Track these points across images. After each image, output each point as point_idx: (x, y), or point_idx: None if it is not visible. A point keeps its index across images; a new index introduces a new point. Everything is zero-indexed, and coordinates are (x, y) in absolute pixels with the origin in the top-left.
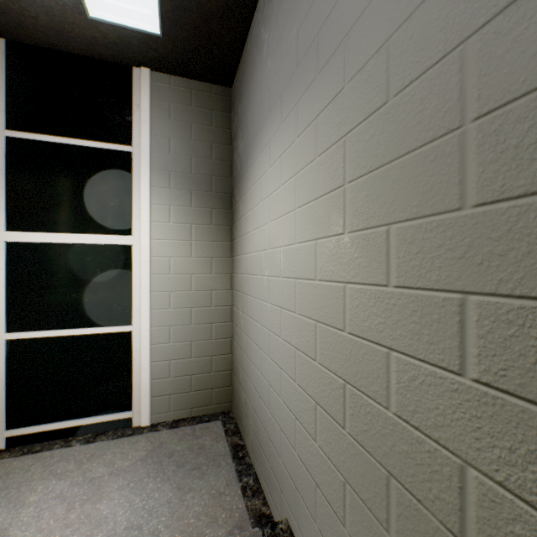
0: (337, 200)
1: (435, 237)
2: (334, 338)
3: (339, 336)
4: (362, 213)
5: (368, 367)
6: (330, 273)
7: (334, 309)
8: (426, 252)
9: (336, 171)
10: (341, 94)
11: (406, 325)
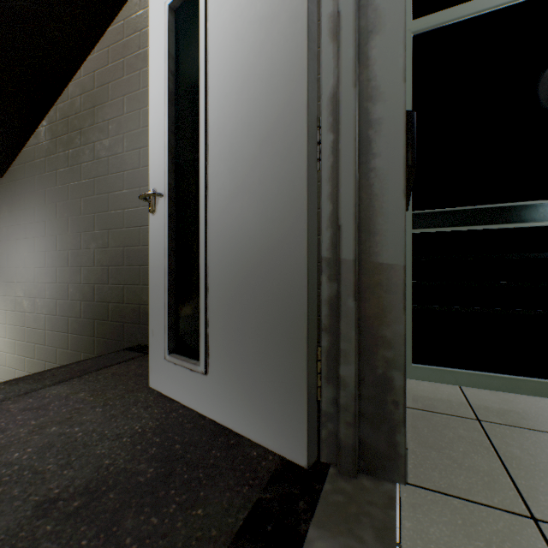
0: (5, 327)
1: (23, 345)
2: (4, 369)
3: (6, 368)
4: (11, 335)
5: (12, 375)
6: (3, 349)
7: (4, 360)
8: (22, 348)
9: (5, 319)
10: (6, 297)
11: (19, 363)
